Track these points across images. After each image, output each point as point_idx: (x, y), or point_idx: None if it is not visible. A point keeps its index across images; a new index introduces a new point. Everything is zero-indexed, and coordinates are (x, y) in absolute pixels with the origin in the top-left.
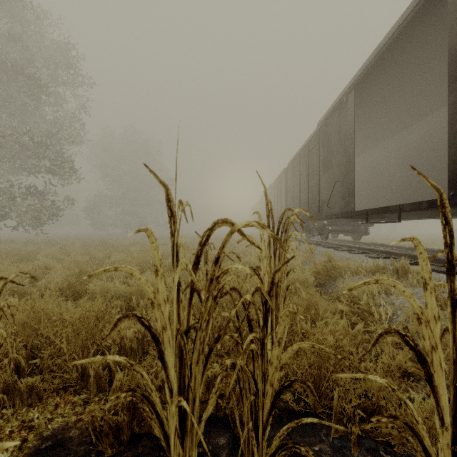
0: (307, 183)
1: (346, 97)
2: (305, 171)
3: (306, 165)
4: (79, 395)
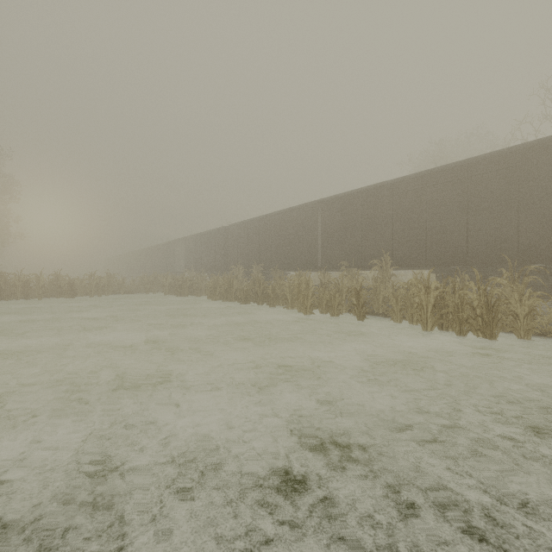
0: (163, 259)
1: (173, 242)
2: (162, 254)
3: (162, 252)
4: (140, 293)
